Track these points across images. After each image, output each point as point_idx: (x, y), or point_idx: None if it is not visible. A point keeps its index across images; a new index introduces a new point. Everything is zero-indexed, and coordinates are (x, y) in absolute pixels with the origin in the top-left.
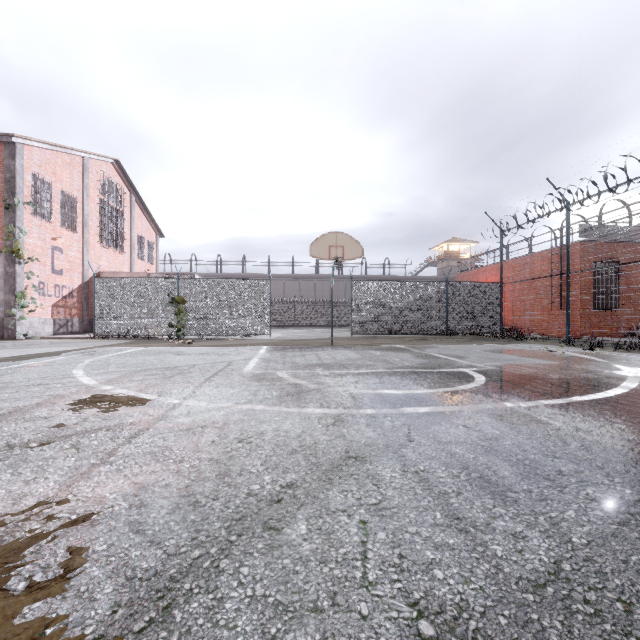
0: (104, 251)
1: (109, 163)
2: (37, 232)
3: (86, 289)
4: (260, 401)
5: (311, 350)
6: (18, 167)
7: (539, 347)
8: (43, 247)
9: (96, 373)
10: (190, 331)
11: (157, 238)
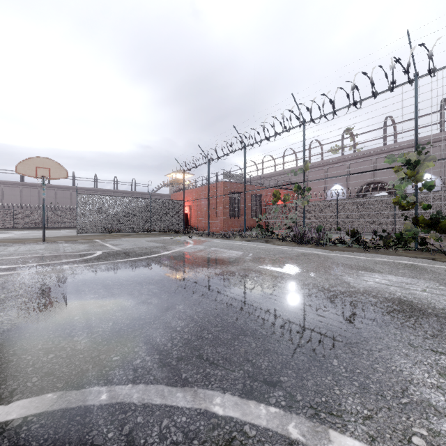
0: None
1: None
2: None
3: None
4: None
5: (9, 246)
6: None
7: (184, 238)
8: None
9: None
10: None
11: None
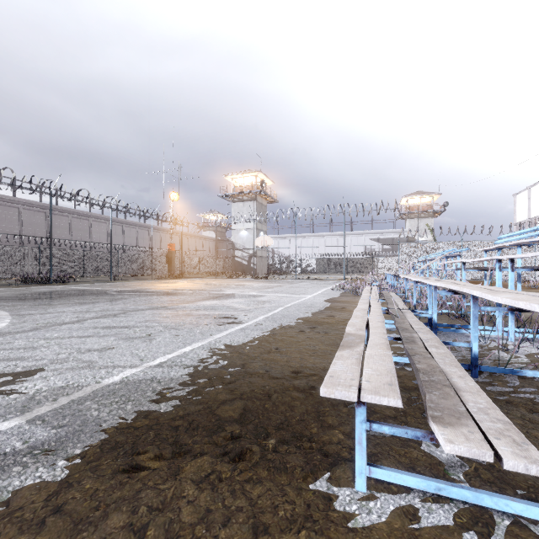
0: None
1: None
2: None
3: None
4: None
5: None
6: None
7: None
8: None
9: None
10: None
11: None
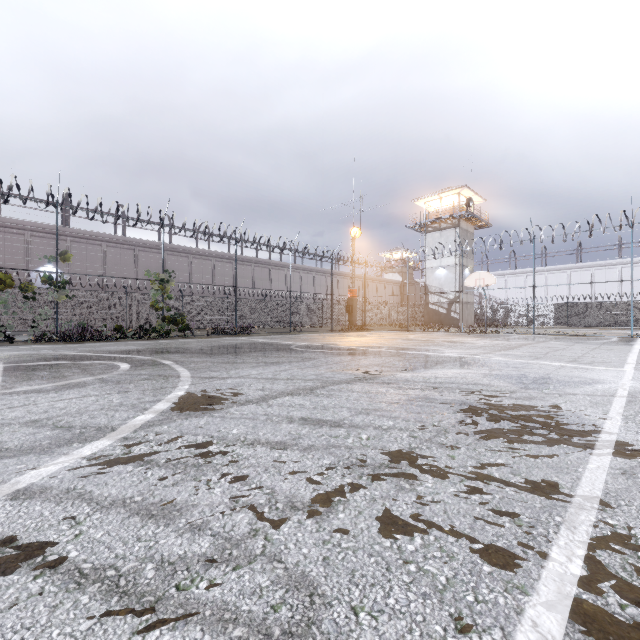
0: None
1: None
2: None
3: None
4: (170, 375)
5: None
6: None
7: None
8: None
9: None
10: None
11: None
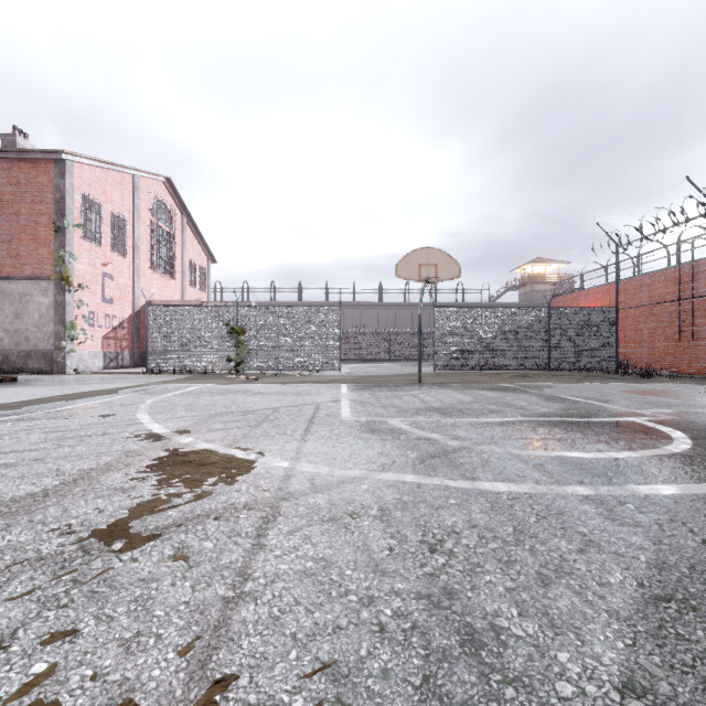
0: (155, 278)
1: (160, 182)
2: (87, 257)
3: (137, 319)
4: (402, 467)
5: (402, 389)
6: (68, 186)
7: (688, 387)
8: (93, 274)
9: (165, 418)
10: (250, 366)
11: (209, 263)
